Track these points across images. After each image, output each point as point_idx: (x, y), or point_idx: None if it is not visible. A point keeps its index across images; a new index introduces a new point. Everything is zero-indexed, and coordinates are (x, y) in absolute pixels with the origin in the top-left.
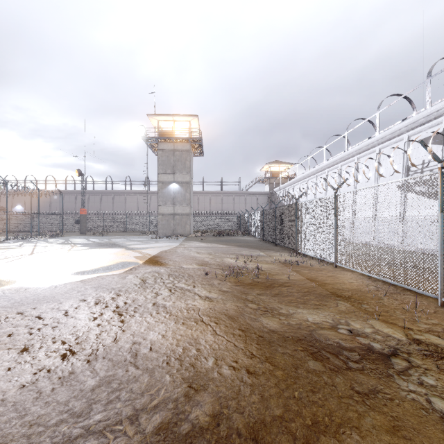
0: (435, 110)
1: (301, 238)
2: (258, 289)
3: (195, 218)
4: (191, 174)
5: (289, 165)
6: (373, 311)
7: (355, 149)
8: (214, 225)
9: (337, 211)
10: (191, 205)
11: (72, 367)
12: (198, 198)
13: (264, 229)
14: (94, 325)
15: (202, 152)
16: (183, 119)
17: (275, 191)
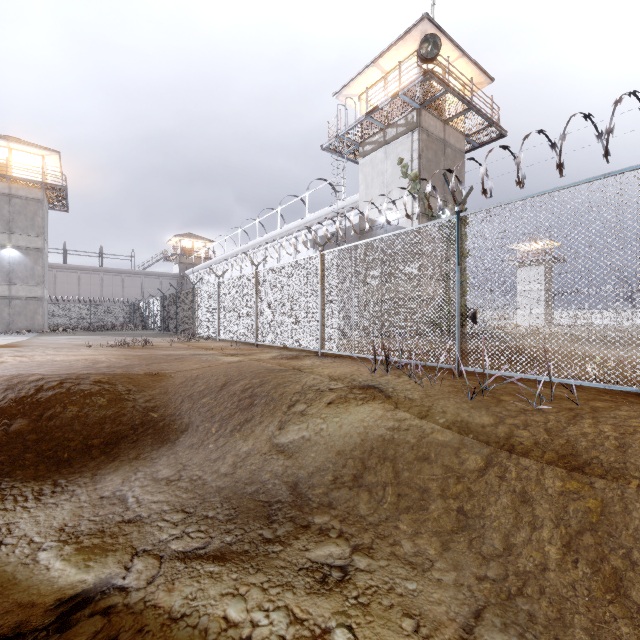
0: (309, 220)
1: (198, 322)
2: (142, 349)
3: (49, 308)
4: (45, 237)
5: (207, 242)
6: (215, 349)
7: (264, 239)
8: (87, 318)
9: (220, 295)
10: (46, 284)
11: (13, 363)
12: (54, 275)
13: (165, 319)
14: (3, 359)
15: (67, 205)
16: (30, 150)
17: (187, 274)
